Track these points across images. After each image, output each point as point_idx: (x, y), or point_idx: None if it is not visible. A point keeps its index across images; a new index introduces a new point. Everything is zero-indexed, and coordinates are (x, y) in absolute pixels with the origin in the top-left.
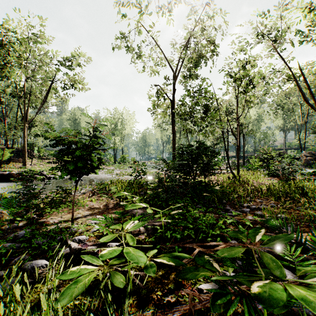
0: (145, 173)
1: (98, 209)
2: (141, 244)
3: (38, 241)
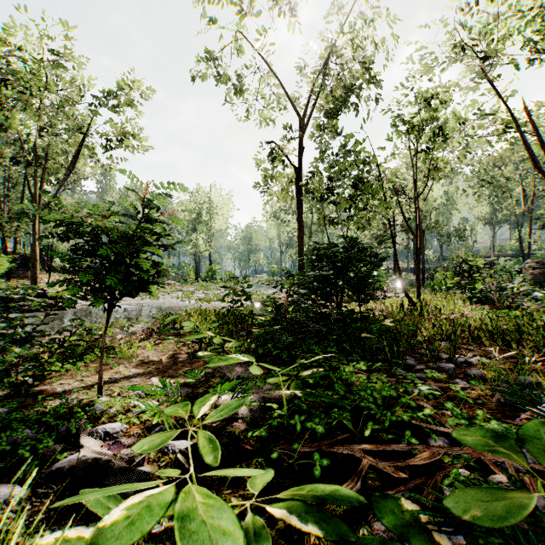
0: (249, 296)
1: (157, 365)
2: (239, 442)
3: (16, 437)
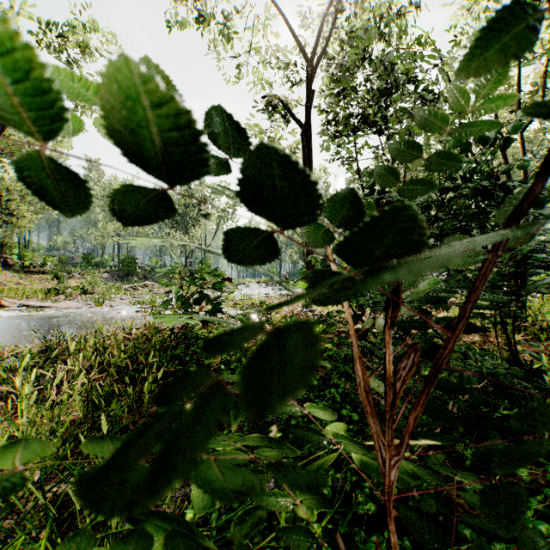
0: (218, 304)
1: None
2: None
3: None
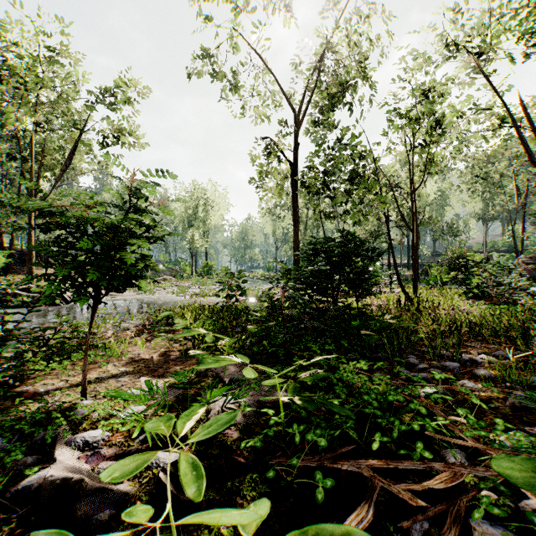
0: (244, 291)
1: (147, 363)
2: (231, 454)
3: None
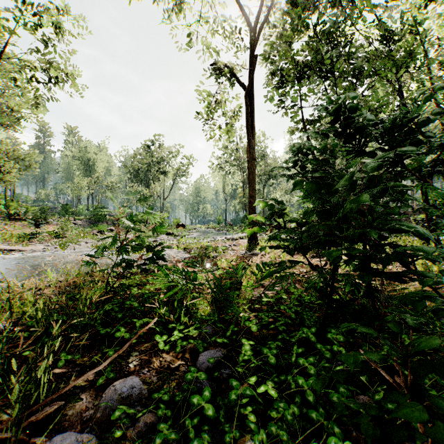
0: (159, 251)
1: None
2: None
3: None
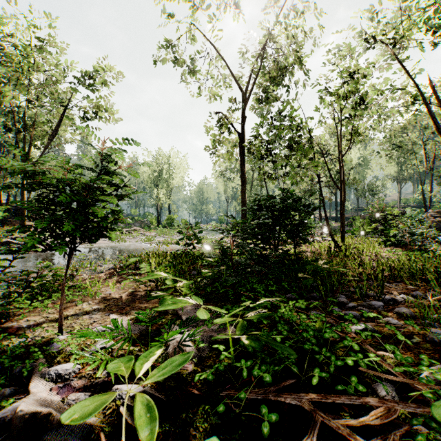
0: (200, 240)
1: (117, 302)
2: (186, 386)
3: None
